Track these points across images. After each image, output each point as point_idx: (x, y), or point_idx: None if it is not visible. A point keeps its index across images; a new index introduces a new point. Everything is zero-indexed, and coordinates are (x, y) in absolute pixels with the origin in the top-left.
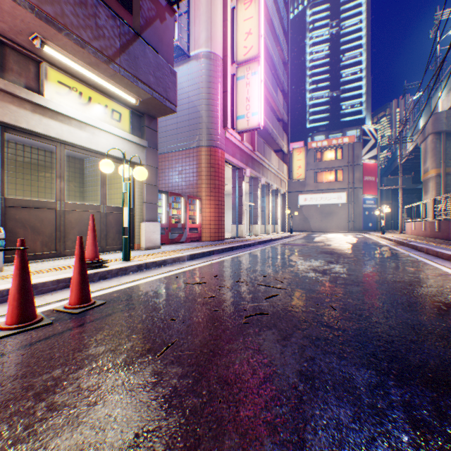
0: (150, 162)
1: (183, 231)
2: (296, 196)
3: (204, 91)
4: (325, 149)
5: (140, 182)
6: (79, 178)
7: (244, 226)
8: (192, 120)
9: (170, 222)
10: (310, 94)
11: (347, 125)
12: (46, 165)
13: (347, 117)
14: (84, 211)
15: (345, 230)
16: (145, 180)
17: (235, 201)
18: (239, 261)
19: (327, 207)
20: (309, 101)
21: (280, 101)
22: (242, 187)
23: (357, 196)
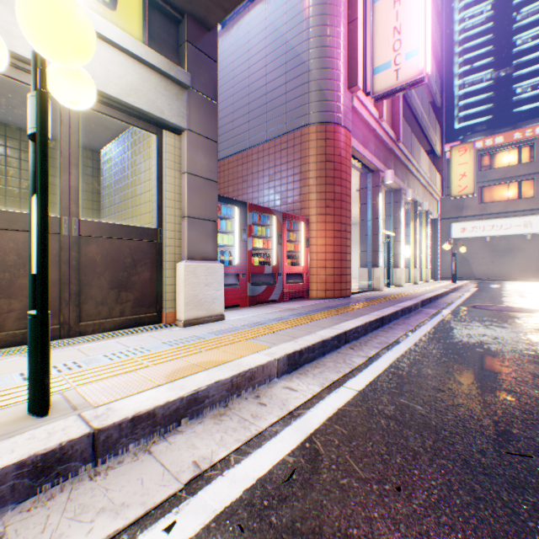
0: (198, 126)
1: (275, 280)
2: (446, 226)
3: (314, 22)
4: (500, 149)
5: (174, 171)
6: (90, 184)
7: (380, 271)
8: (292, 81)
9: (248, 262)
10: (460, 79)
11: (524, 116)
12: (23, 158)
13: (525, 104)
14: (3, 229)
15: (538, 277)
16: (185, 164)
17: (363, 227)
18: (452, 392)
19: (503, 240)
20: (459, 89)
21: (432, 71)
22: (377, 203)
23: None
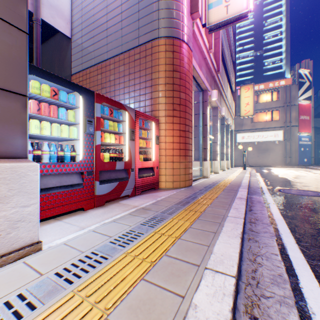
0: None
1: (127, 175)
2: (234, 135)
3: None
4: (262, 92)
5: None
6: None
7: (208, 163)
8: (144, 0)
9: (96, 158)
10: (237, 54)
11: (268, 78)
12: None
13: (269, 71)
14: None
15: (282, 165)
16: None
17: (196, 131)
18: None
19: (263, 144)
20: (237, 60)
21: (231, 36)
22: (206, 114)
23: (294, 134)
